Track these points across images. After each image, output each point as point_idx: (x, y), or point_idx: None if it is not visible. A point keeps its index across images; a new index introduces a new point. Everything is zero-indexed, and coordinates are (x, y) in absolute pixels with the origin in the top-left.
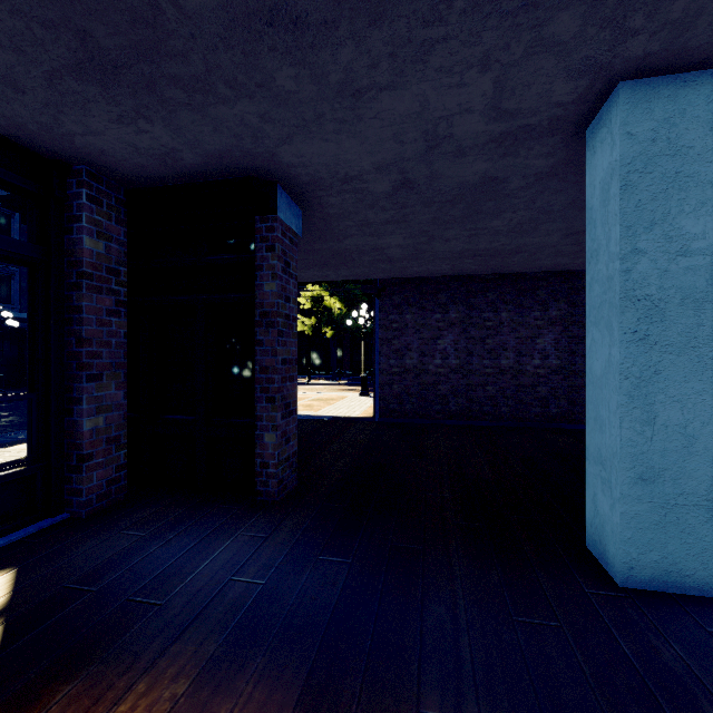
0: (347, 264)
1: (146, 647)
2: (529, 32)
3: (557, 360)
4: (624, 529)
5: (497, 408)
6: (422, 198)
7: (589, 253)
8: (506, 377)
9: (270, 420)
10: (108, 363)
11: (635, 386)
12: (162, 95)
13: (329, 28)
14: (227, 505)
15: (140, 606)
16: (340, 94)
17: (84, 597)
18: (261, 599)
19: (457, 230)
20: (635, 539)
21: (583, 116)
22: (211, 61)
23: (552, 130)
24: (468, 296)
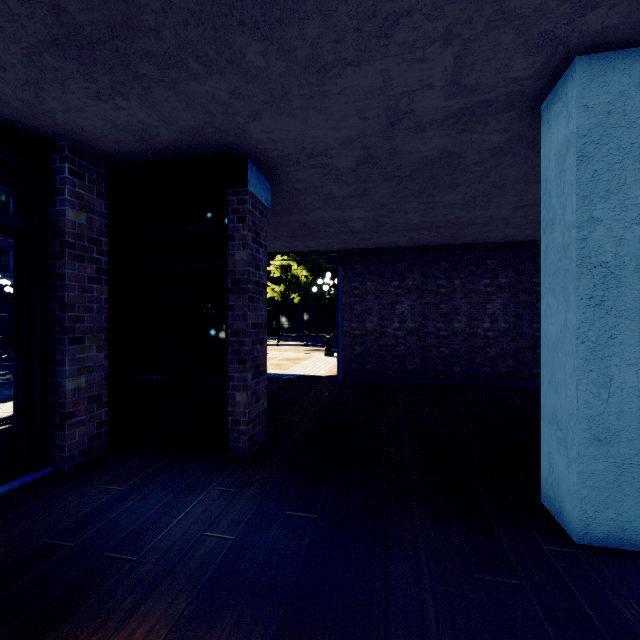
0: (312, 236)
1: (117, 606)
2: (491, 6)
3: (505, 323)
4: (580, 488)
5: (450, 367)
6: (383, 173)
7: (544, 222)
8: (458, 339)
9: (241, 380)
10: (90, 327)
11: (591, 349)
12: (136, 71)
13: (296, 2)
14: (201, 460)
15: (114, 562)
16: (307, 70)
17: (60, 553)
18: (230, 555)
19: (415, 203)
20: (591, 498)
21: (538, 91)
22: (182, 37)
23: (508, 106)
24: (424, 265)
